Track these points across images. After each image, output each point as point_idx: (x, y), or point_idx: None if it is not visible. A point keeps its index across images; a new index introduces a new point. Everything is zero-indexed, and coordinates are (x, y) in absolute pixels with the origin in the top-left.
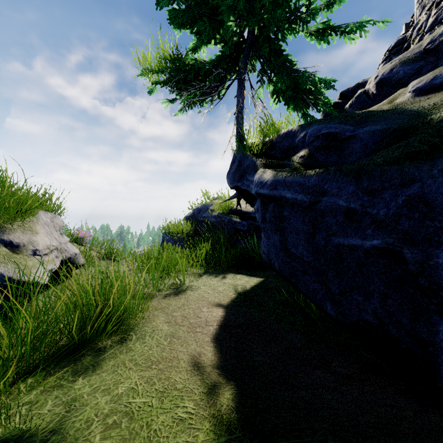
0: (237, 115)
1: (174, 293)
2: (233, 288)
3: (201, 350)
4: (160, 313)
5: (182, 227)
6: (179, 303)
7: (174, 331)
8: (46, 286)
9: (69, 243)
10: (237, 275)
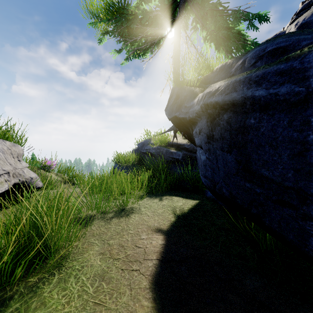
0: (174, 58)
1: (116, 216)
2: (172, 210)
3: (135, 307)
4: (96, 240)
5: (128, 157)
6: (118, 227)
7: (106, 269)
8: (0, 207)
9: (26, 169)
10: (174, 198)
